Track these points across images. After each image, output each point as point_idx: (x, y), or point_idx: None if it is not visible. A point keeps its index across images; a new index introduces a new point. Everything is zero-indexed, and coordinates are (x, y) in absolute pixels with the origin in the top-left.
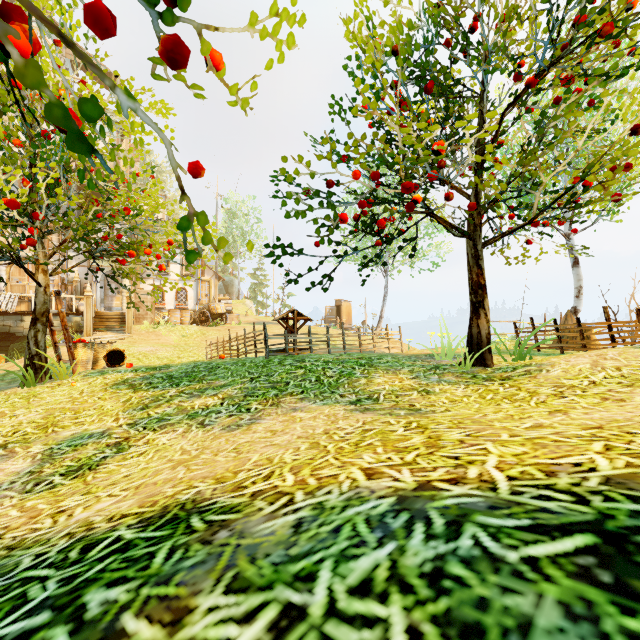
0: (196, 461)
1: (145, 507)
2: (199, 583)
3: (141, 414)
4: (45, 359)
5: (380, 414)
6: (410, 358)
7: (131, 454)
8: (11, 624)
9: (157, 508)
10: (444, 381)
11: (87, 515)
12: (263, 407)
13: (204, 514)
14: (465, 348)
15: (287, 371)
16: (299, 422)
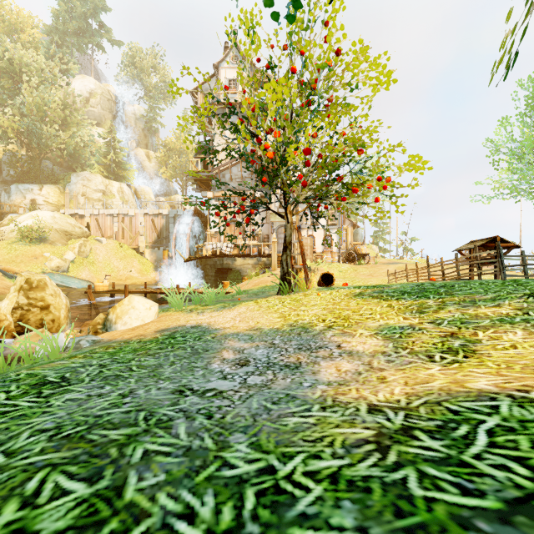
0: None
1: None
2: None
3: (427, 316)
4: (290, 276)
5: None
6: None
7: (497, 346)
8: None
9: None
10: None
11: None
12: None
13: None
14: None
15: None
16: None
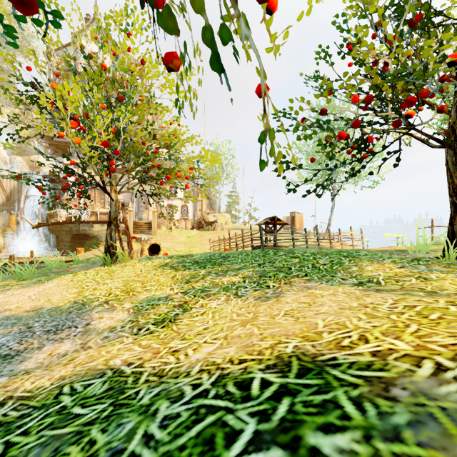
0: (259, 321)
1: (255, 355)
2: (451, 449)
3: (187, 286)
4: (115, 248)
5: (399, 294)
6: (384, 252)
7: (195, 313)
8: (245, 454)
9: (270, 357)
10: (435, 270)
11: (202, 356)
12: (279, 285)
13: (339, 368)
14: (450, 243)
15: (285, 259)
16: (322, 297)
